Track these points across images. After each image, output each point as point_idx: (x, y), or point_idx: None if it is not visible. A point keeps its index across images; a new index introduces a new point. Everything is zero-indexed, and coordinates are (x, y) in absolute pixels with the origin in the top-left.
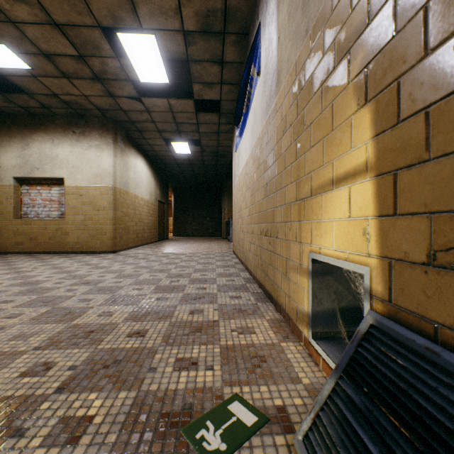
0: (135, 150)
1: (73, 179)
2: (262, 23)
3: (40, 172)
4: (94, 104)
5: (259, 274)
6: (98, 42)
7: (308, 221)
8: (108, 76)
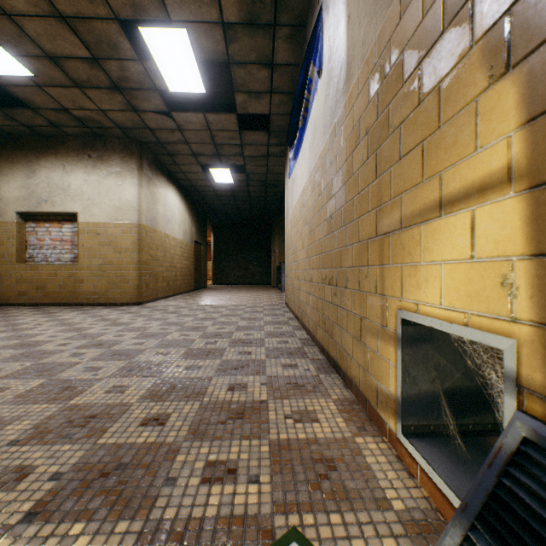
0: (165, 178)
1: (89, 214)
2: (324, 6)
3: (48, 205)
4: (114, 121)
5: (320, 335)
6: (115, 39)
7: (395, 265)
8: (129, 84)
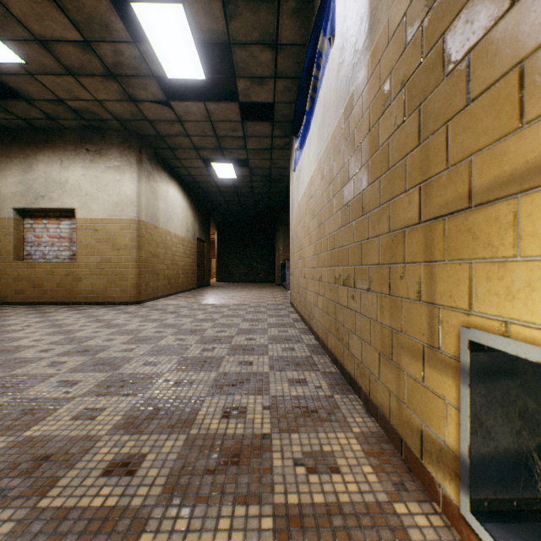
0: (166, 173)
1: (86, 210)
2: None
3: (45, 201)
4: (111, 113)
5: (332, 343)
6: (107, 18)
7: (457, 261)
8: (124, 71)
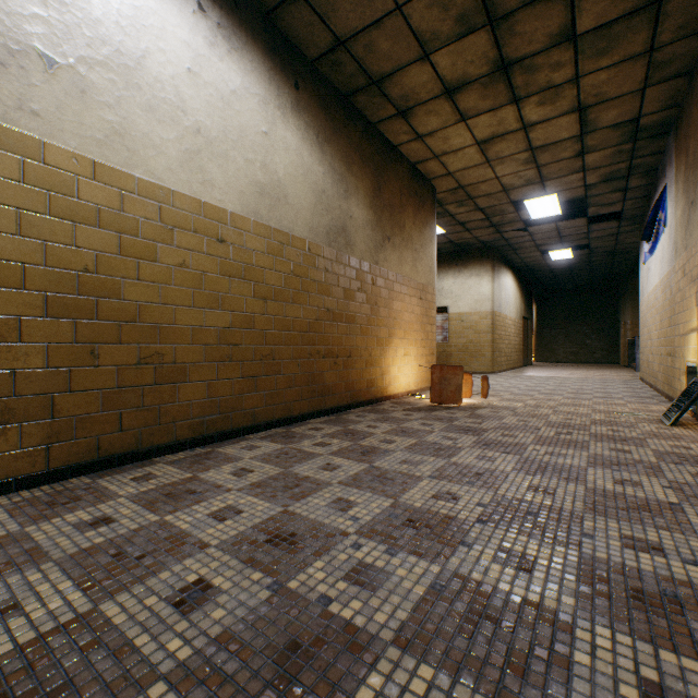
0: (504, 267)
1: (455, 307)
2: (666, 188)
3: None
4: (479, 240)
5: (665, 388)
6: (505, 209)
7: (685, 347)
8: (502, 222)
